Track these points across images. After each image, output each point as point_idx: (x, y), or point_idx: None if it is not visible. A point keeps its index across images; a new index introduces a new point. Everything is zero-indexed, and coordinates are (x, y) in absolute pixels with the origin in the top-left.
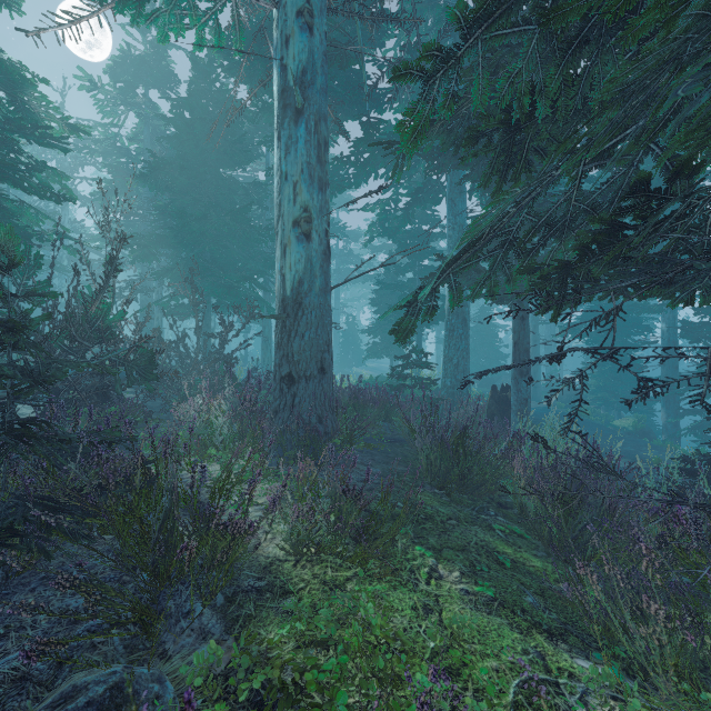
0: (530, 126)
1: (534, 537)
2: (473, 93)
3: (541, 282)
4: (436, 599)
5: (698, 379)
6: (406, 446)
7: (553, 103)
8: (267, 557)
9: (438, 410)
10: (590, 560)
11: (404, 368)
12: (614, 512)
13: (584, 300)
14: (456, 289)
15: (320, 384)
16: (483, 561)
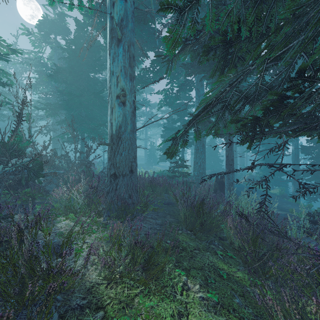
0: (236, 44)
1: (238, 257)
2: (206, 21)
3: (242, 127)
4: (185, 305)
5: (308, 172)
6: (174, 206)
7: (249, 31)
8: (91, 282)
9: (190, 189)
10: (267, 273)
11: (175, 167)
12: (280, 249)
13: (267, 137)
14: (197, 131)
15: (130, 178)
16: (212, 276)
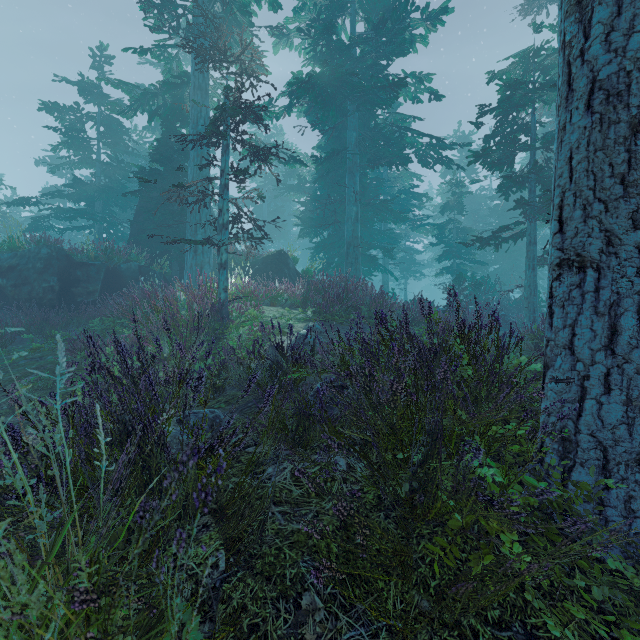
0: None
1: None
2: None
3: None
4: None
5: None
6: None
7: None
8: None
9: None
10: None
11: None
12: None
13: None
14: None
15: None
16: None
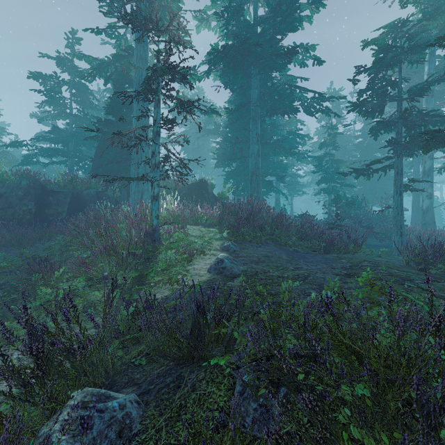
0: None
1: None
2: None
3: None
4: None
5: None
6: None
7: None
8: None
9: None
10: None
11: None
12: None
13: None
14: None
15: (432, 225)
16: None
